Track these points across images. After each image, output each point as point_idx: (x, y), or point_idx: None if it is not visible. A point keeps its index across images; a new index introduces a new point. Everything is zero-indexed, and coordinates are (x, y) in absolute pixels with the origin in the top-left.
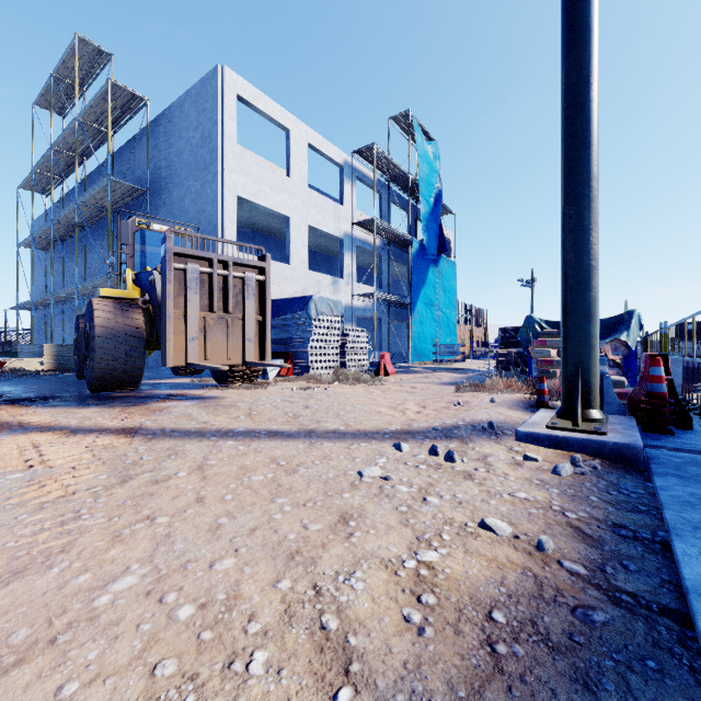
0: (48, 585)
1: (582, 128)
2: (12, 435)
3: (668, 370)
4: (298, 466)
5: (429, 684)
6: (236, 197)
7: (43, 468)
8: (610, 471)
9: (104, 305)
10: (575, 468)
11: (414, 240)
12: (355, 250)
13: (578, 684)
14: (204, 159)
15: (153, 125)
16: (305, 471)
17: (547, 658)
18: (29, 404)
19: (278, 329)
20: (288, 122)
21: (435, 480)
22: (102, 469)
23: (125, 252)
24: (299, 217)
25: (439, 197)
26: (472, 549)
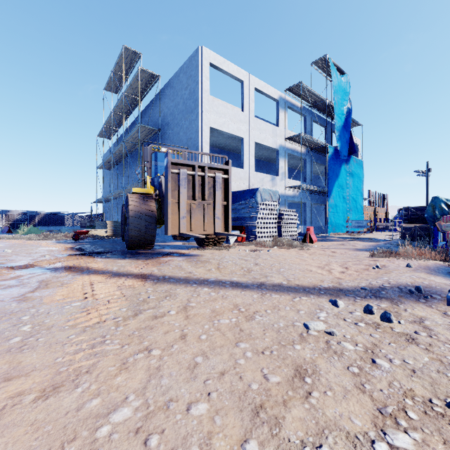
0: (71, 405)
1: None
2: (82, 275)
3: None
4: (254, 313)
5: None
6: (209, 128)
7: (92, 299)
8: None
9: (134, 197)
10: None
11: (330, 146)
12: (287, 156)
13: None
14: (190, 106)
15: (163, 91)
16: (260, 319)
17: None
18: (95, 256)
19: (236, 210)
20: (242, 75)
21: (378, 340)
22: (124, 303)
23: (146, 166)
24: (249, 137)
25: (349, 114)
26: None
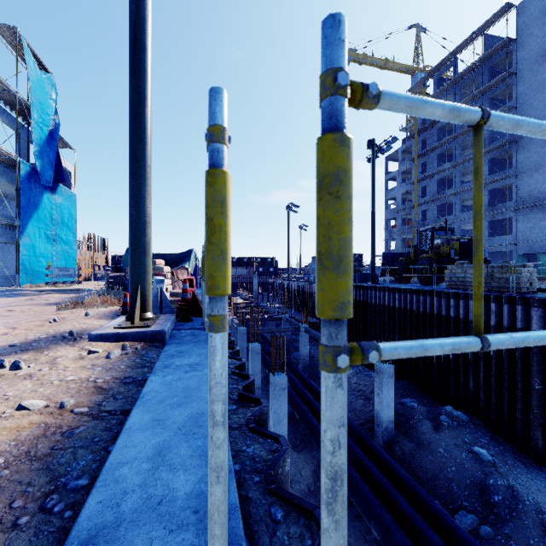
0: None
1: (140, 131)
2: None
3: (193, 285)
4: None
5: None
6: None
7: None
8: (146, 348)
9: None
10: (124, 351)
11: (24, 162)
12: None
13: (42, 469)
14: None
15: None
16: None
17: (26, 467)
18: None
19: None
20: None
21: None
22: None
23: None
24: None
25: (56, 129)
26: None
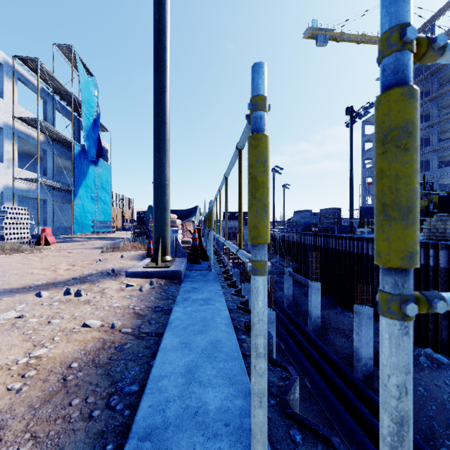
0: None
1: (162, 113)
2: None
3: (201, 235)
4: None
5: (16, 411)
6: None
7: None
8: (167, 284)
9: None
10: (151, 286)
11: (77, 144)
12: (17, 140)
13: (105, 375)
14: None
15: None
16: None
17: (94, 372)
18: None
19: None
20: None
21: (62, 309)
22: None
23: None
24: None
25: (98, 118)
26: (72, 339)
